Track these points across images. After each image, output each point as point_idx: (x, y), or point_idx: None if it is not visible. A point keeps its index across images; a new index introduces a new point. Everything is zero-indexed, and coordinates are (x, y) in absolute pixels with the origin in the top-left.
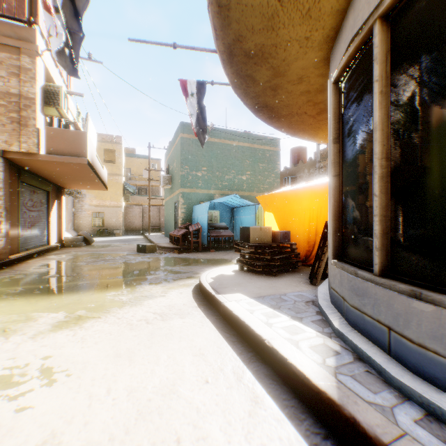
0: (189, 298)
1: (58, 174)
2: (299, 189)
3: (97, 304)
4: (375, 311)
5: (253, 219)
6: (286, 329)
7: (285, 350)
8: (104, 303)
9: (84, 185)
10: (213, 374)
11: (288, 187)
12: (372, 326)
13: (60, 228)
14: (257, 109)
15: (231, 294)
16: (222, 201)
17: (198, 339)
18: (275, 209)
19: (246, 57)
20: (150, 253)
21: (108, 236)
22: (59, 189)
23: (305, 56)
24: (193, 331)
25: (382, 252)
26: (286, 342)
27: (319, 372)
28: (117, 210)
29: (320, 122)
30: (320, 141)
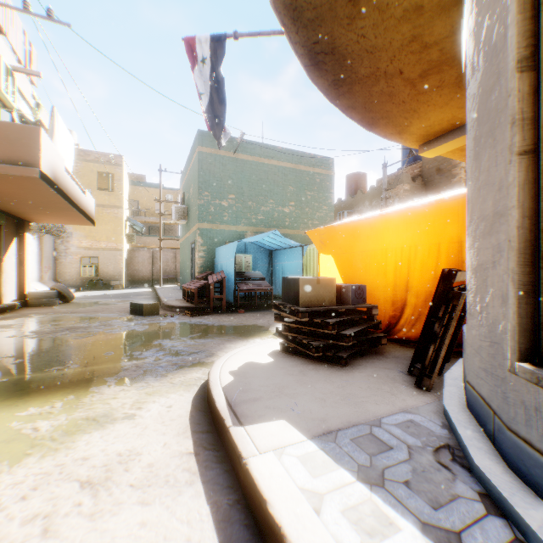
0: (182, 423)
1: (5, 197)
2: (376, 216)
3: None
4: None
5: (299, 266)
6: None
7: None
8: None
9: (57, 217)
10: None
11: (354, 217)
12: None
13: (23, 279)
14: (315, 60)
15: (264, 423)
16: (256, 239)
17: None
18: (337, 250)
19: None
20: (149, 315)
21: (104, 289)
22: (21, 222)
23: None
24: None
25: None
26: None
27: None
28: (116, 255)
29: (421, 97)
30: (409, 140)
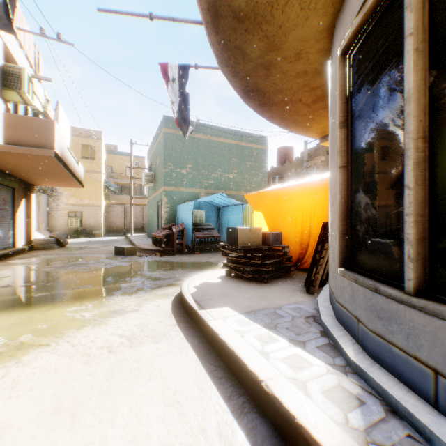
0: (168, 313)
1: (23, 168)
2: (291, 186)
3: (51, 324)
4: (410, 344)
5: (240, 219)
6: (287, 362)
7: (290, 399)
8: (61, 322)
9: (56, 182)
10: (191, 439)
11: (278, 185)
12: (405, 363)
13: (30, 229)
14: (247, 94)
15: (216, 308)
16: (208, 199)
17: (174, 376)
18: (265, 208)
19: (235, 20)
20: (129, 256)
21: (86, 237)
22: (28, 185)
23: (306, 23)
24: (168, 362)
25: (418, 264)
26: (289, 384)
27: (344, 442)
28: (97, 210)
29: (315, 112)
30: (312, 135)
